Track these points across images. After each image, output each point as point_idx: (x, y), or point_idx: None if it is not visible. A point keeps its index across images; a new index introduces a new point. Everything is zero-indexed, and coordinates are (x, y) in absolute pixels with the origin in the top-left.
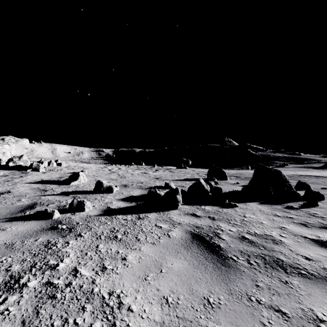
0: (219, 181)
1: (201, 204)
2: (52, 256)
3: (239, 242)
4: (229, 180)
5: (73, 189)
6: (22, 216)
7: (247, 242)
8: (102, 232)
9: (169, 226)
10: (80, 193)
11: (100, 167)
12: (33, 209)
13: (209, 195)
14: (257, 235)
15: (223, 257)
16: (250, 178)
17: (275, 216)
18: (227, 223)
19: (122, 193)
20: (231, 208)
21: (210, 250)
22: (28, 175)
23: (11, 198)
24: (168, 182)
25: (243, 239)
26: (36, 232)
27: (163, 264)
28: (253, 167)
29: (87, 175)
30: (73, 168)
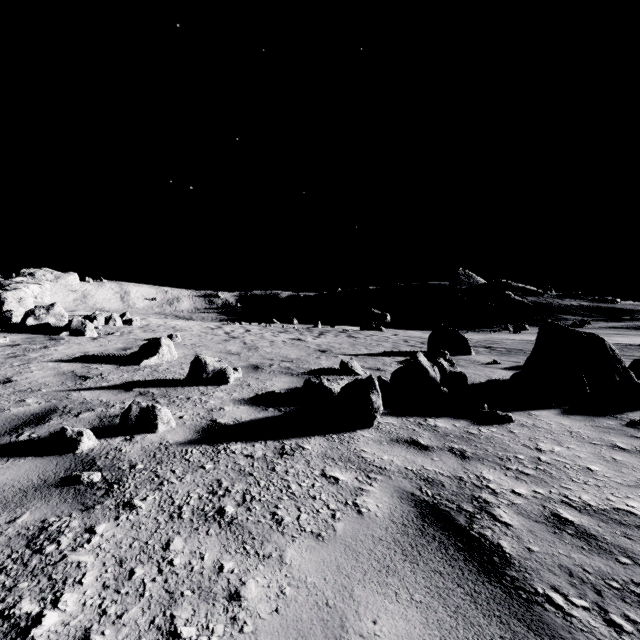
0: (455, 357)
1: (426, 414)
2: (34, 581)
3: (551, 535)
4: (475, 356)
5: (144, 376)
6: (9, 445)
7: (575, 537)
8: (187, 496)
9: (357, 476)
10: (157, 384)
11: (209, 328)
12: (43, 424)
13: (444, 394)
14: (592, 510)
15: (521, 593)
16: (517, 350)
17: (614, 451)
18: (501, 470)
19: (249, 385)
20: (499, 424)
21: (478, 563)
22: (61, 344)
23: (6, 396)
24: (346, 359)
25: (559, 524)
26: (21, 494)
27: (348, 621)
28: (518, 327)
29: (179, 344)
30: (155, 329)
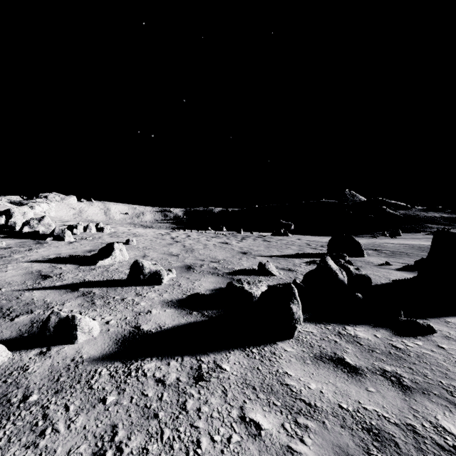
0: (351, 258)
1: (343, 320)
2: None
3: None
4: (368, 257)
5: (95, 275)
6: None
7: None
8: None
9: (284, 421)
10: (102, 284)
11: (160, 234)
12: None
13: (358, 299)
14: None
15: None
16: (400, 252)
17: None
18: None
19: (179, 285)
20: (422, 336)
21: None
22: (43, 247)
23: None
24: (263, 260)
25: None
26: None
27: None
28: (394, 234)
29: (134, 247)
30: (120, 235)
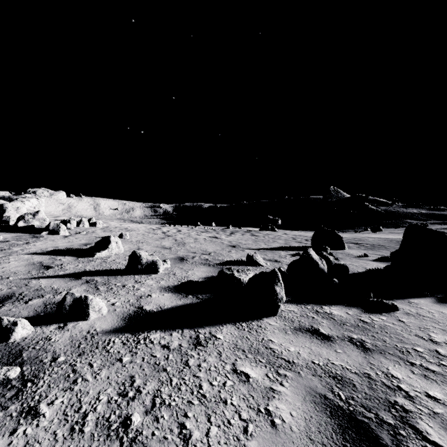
0: (333, 251)
1: (321, 302)
2: None
3: None
4: (348, 250)
5: (94, 266)
6: None
7: None
8: (96, 399)
9: (267, 372)
10: (102, 273)
11: (151, 229)
12: None
13: (335, 284)
14: None
15: None
16: (379, 246)
17: None
18: (406, 365)
19: (174, 274)
20: (387, 313)
21: None
22: (40, 240)
23: None
24: (251, 252)
25: None
26: None
27: None
28: (375, 229)
29: (127, 241)
30: (112, 230)
